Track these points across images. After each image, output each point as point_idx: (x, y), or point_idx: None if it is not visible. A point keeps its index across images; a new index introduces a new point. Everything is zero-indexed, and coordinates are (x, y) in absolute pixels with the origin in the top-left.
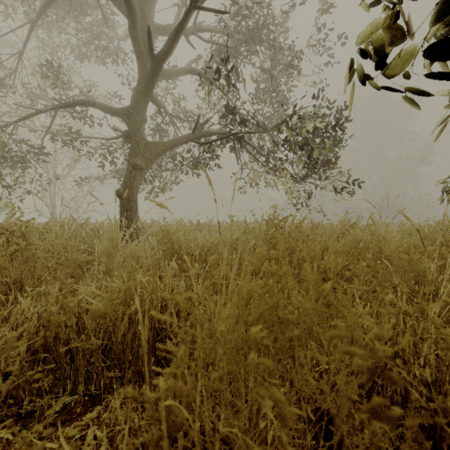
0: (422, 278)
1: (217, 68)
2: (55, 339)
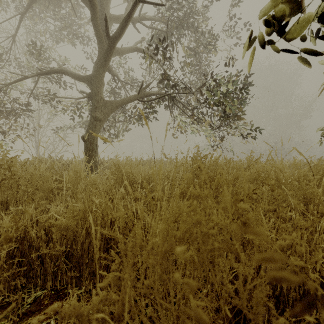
0: (310, 199)
1: (156, 46)
2: (29, 247)
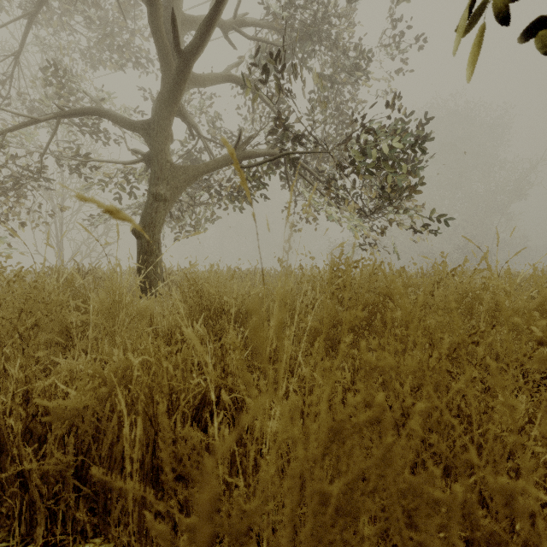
0: None
1: (263, 68)
2: None
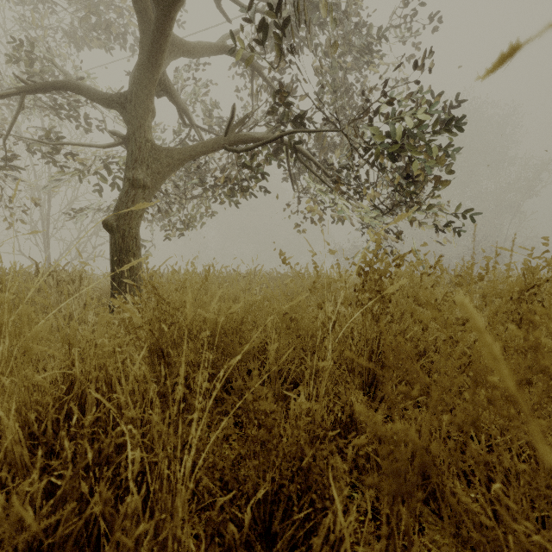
0: None
1: (262, 20)
2: None
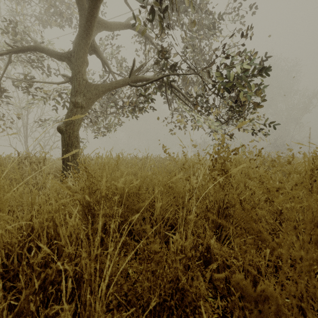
0: None
1: (151, 8)
2: None
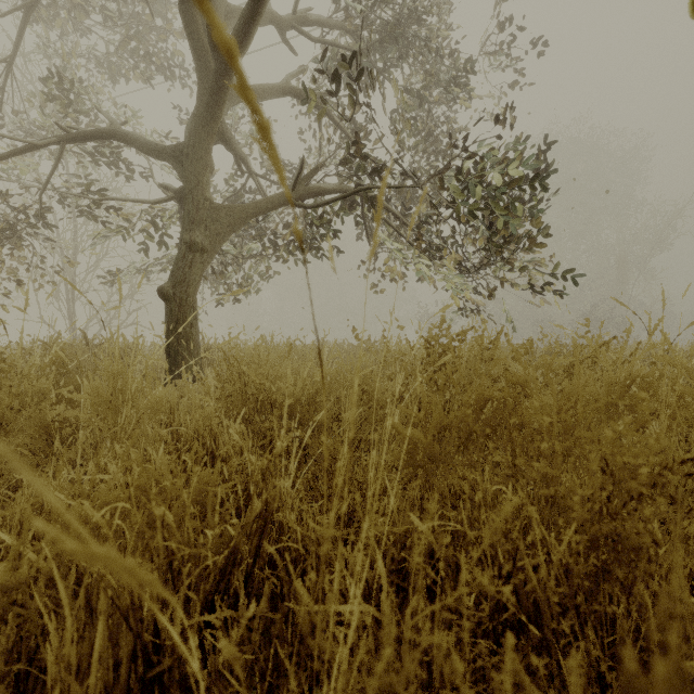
0: None
1: (333, 73)
2: None
